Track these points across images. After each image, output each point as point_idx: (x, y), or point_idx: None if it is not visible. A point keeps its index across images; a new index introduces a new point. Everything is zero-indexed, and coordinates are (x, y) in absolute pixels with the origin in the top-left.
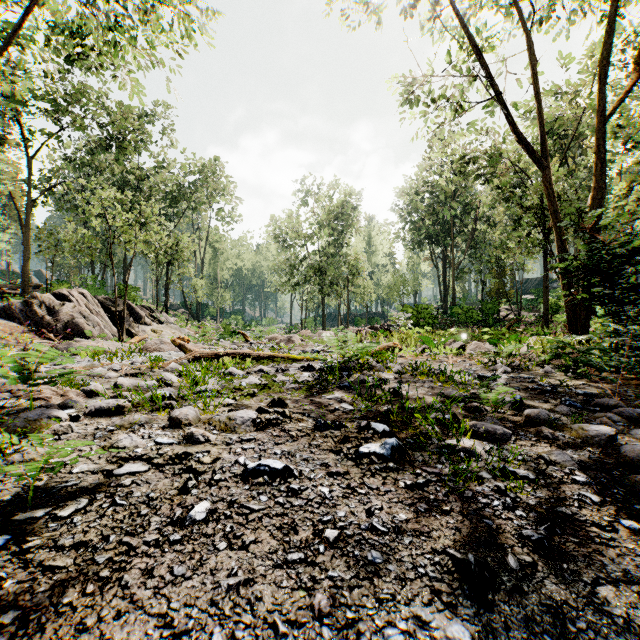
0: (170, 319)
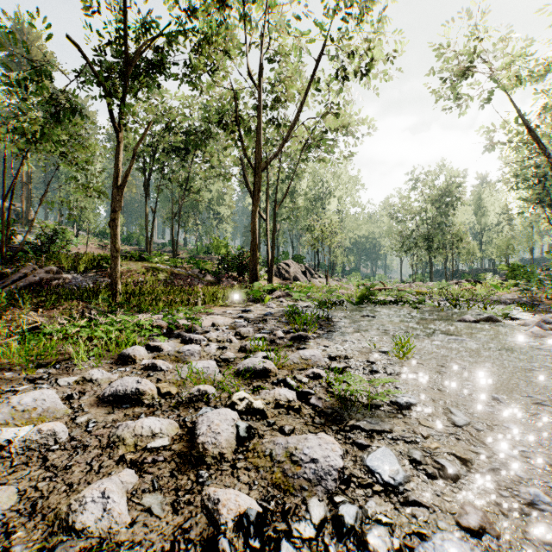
0: (320, 275)
